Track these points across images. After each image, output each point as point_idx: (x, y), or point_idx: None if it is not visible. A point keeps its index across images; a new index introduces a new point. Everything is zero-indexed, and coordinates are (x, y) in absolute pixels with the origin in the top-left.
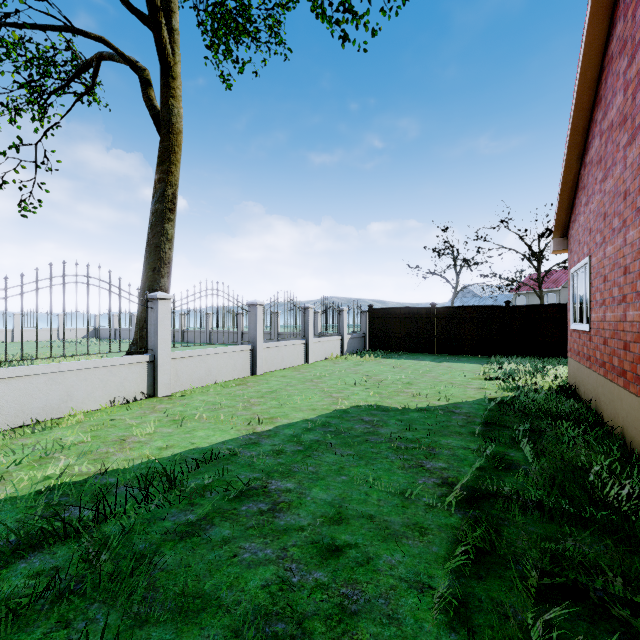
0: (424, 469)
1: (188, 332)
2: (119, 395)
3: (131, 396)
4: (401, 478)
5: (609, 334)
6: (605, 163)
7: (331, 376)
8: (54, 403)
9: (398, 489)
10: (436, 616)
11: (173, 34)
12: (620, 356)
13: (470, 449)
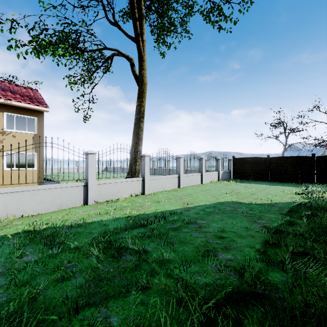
0: (256, 222)
1: None
2: (133, 192)
3: (136, 193)
4: (246, 224)
5: None
6: None
7: (214, 189)
8: (114, 193)
9: (245, 226)
10: (255, 252)
11: (143, 42)
12: None
13: (278, 218)
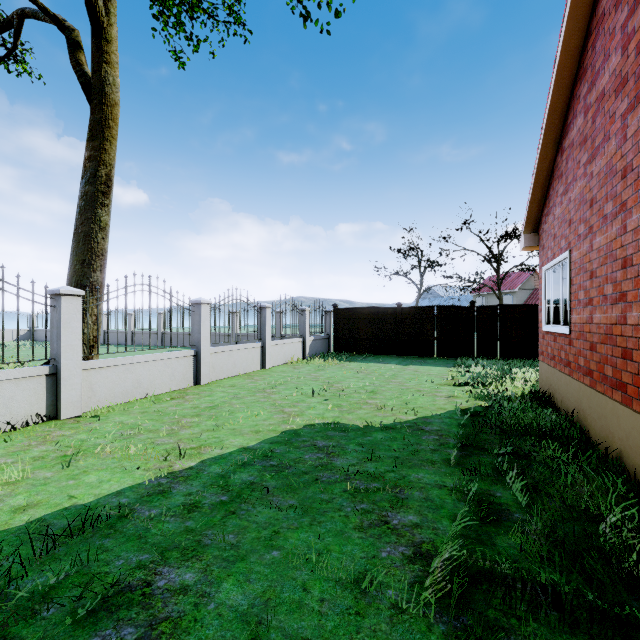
0: (389, 528)
1: (138, 334)
2: (1, 420)
3: (20, 420)
4: (357, 549)
5: (599, 338)
6: (592, 141)
7: (287, 384)
8: None
9: (352, 573)
10: None
11: None
12: (616, 365)
13: (447, 488)
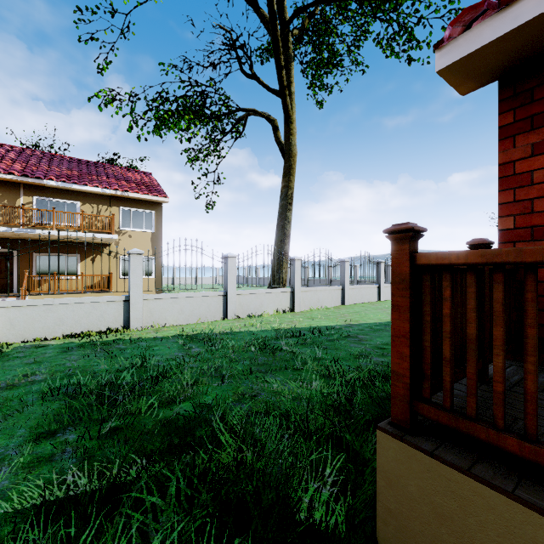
0: None
1: None
2: (279, 307)
3: (284, 308)
4: None
5: None
6: None
7: None
8: (257, 307)
9: None
10: None
11: (291, 96)
12: None
13: None
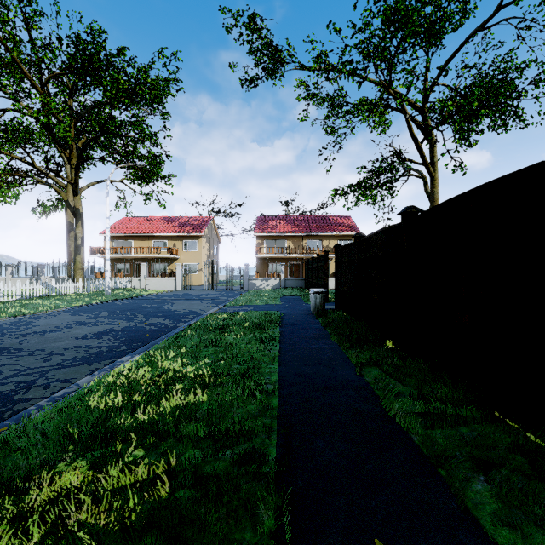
0: None
1: None
2: None
3: None
4: None
5: None
6: None
7: None
8: None
9: None
10: None
11: (434, 164)
12: None
13: None
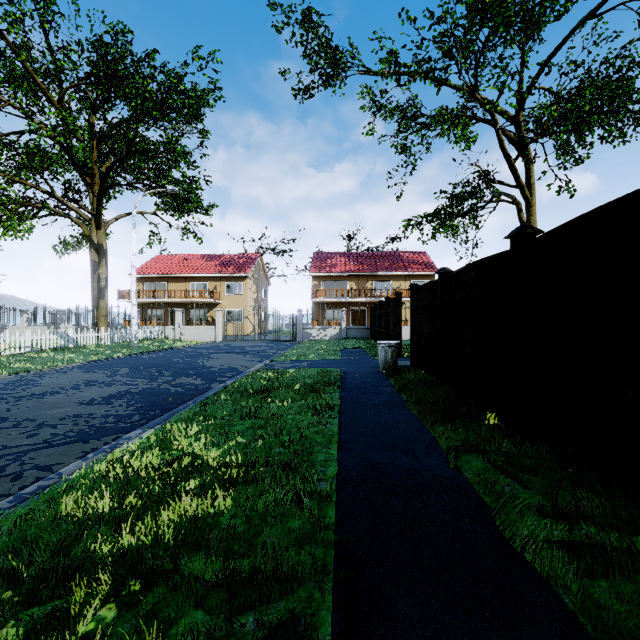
0: None
1: None
2: None
3: None
4: None
5: None
6: None
7: None
8: None
9: None
10: None
11: (531, 186)
12: None
13: None
